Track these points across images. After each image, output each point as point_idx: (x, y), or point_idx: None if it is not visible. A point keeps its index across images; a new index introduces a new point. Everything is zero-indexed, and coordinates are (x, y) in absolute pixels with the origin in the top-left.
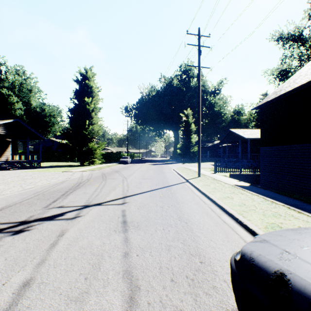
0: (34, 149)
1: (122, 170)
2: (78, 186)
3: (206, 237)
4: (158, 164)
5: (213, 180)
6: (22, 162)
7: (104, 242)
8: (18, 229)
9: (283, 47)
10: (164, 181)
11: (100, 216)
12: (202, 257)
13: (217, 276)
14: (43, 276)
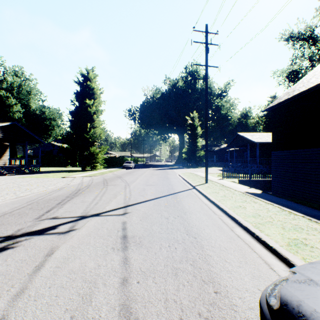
0: (34, 153)
1: (125, 175)
2: (76, 194)
3: (220, 257)
4: (163, 170)
5: (221, 186)
6: (20, 167)
7: (99, 264)
8: (0, 246)
9: (293, 47)
10: (170, 188)
11: (98, 230)
12: (217, 284)
13: (238, 313)
14: (18, 313)
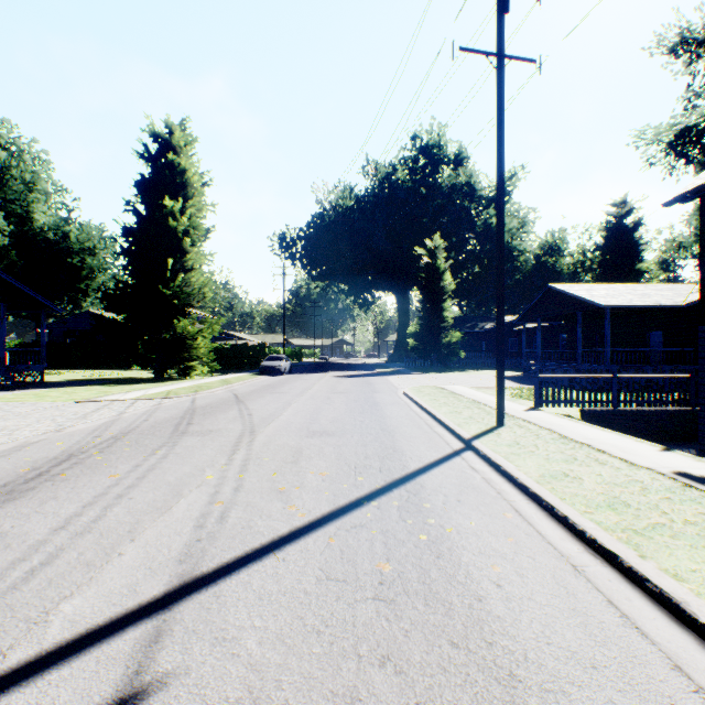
0: (50, 337)
1: (258, 395)
2: (30, 483)
3: None
4: (361, 377)
5: (561, 441)
6: None
7: None
8: None
9: (685, 70)
10: (386, 446)
11: None
12: None
13: None
14: None
